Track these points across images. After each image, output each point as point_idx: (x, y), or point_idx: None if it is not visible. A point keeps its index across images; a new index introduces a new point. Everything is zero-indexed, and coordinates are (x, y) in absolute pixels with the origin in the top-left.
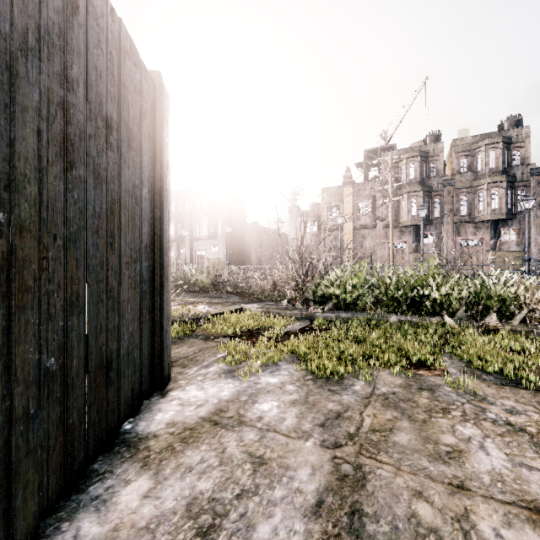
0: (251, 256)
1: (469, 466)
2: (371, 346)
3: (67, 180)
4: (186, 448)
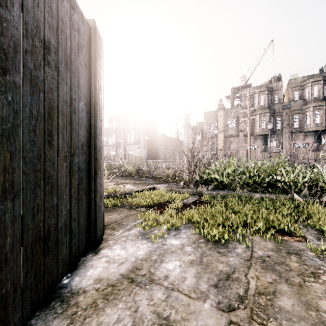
0: (161, 154)
1: None
2: (245, 216)
3: None
4: (107, 305)
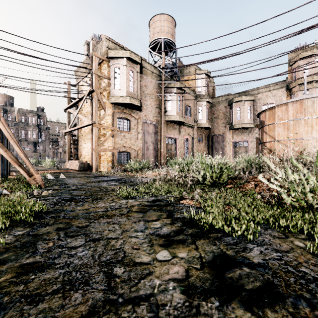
0: None
1: None
2: None
3: None
4: None
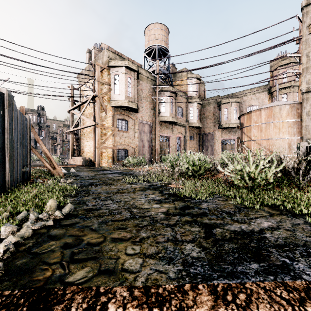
0: None
1: None
2: None
3: None
4: None
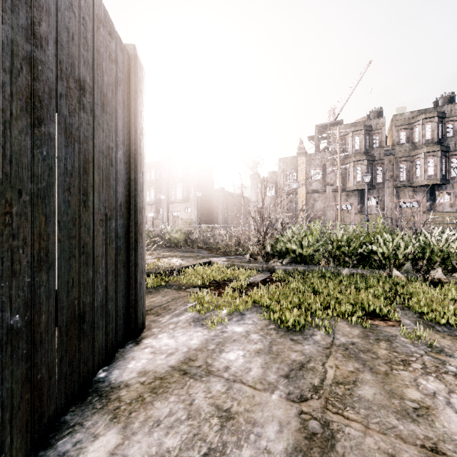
0: (218, 216)
1: (439, 425)
2: (328, 297)
3: (34, 136)
4: (156, 399)
